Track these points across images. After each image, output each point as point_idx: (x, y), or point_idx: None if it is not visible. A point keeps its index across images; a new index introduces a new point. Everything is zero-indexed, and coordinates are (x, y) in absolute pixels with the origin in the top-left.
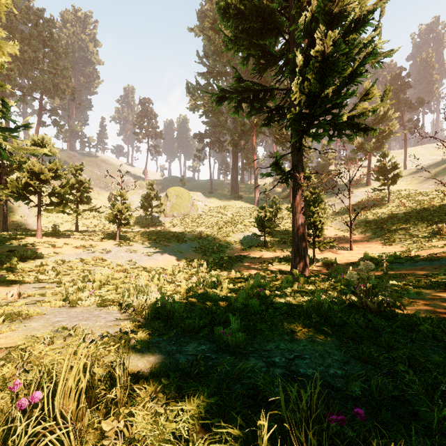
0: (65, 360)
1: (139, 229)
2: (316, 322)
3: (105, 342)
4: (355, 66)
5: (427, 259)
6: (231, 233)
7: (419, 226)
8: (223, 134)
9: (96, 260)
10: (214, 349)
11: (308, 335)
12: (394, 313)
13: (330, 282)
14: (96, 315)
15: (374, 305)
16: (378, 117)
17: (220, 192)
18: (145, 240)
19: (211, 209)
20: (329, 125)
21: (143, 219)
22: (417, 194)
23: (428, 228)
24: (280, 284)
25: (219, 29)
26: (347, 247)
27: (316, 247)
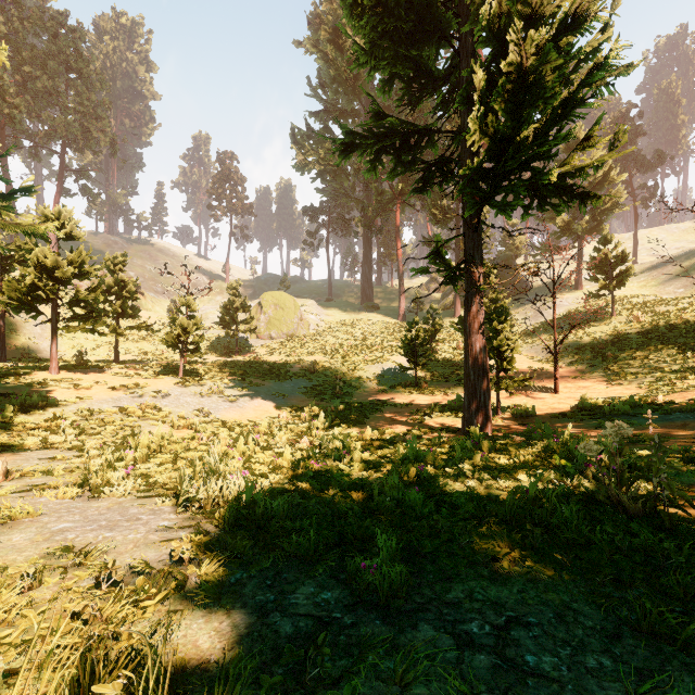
0: (16, 684)
1: (216, 358)
2: (535, 538)
3: (137, 587)
4: (575, 87)
5: (688, 409)
6: (363, 365)
7: (665, 353)
8: (348, 208)
9: (145, 410)
10: (347, 601)
11: (523, 566)
12: (675, 520)
13: (534, 450)
14: (132, 516)
15: (636, 504)
16: (595, 181)
17: (344, 300)
18: (225, 375)
19: (330, 326)
20: (525, 189)
21: (222, 341)
22: (657, 303)
23: (679, 358)
24: (449, 453)
25: (344, 33)
26: (549, 388)
27: (502, 387)
